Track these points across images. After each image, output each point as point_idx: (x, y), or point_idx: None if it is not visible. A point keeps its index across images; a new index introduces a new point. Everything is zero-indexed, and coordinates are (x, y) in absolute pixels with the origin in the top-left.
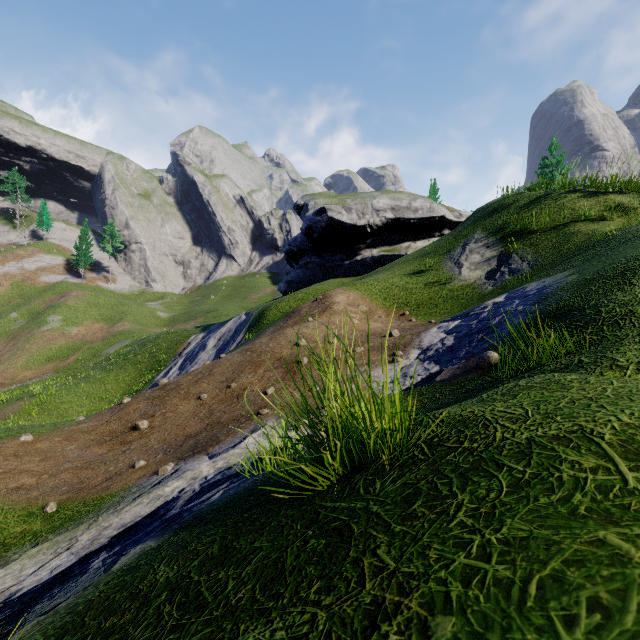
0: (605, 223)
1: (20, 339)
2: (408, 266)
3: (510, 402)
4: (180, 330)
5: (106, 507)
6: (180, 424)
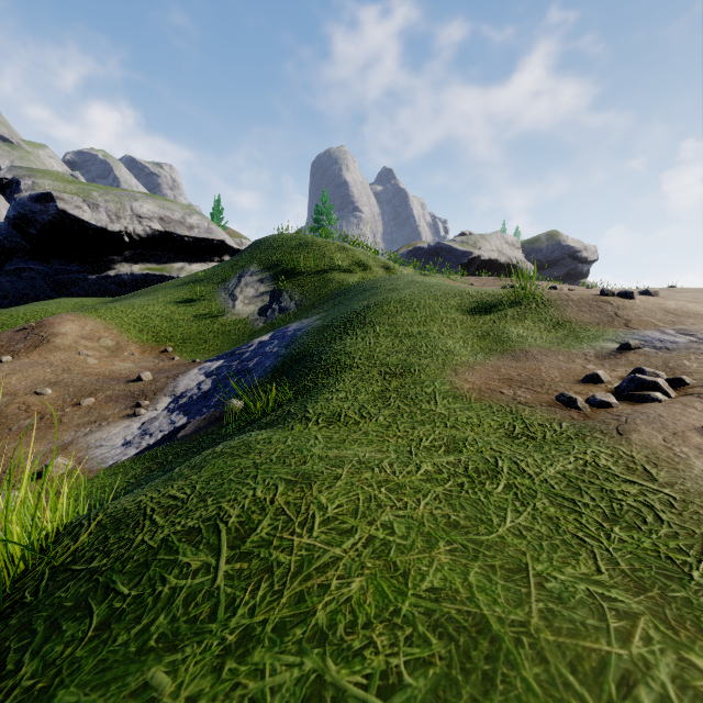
0: (352, 275)
1: None
2: (176, 292)
3: (191, 479)
4: None
5: None
6: None
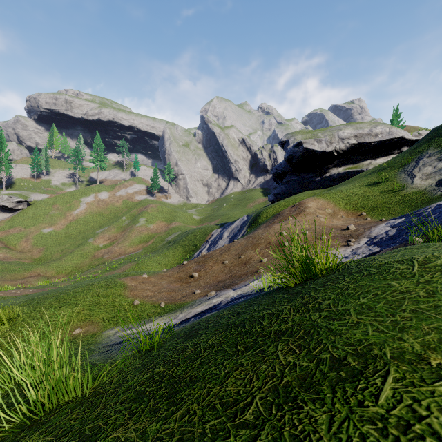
0: None
1: (127, 231)
2: (366, 179)
3: (393, 254)
4: (207, 226)
5: (186, 306)
6: (214, 276)
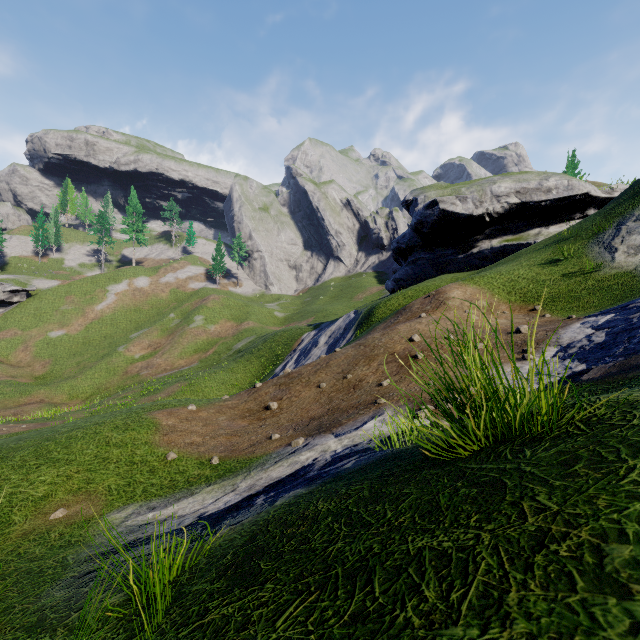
0: None
1: (176, 334)
2: (538, 255)
3: None
4: (294, 328)
5: (255, 466)
6: (304, 408)
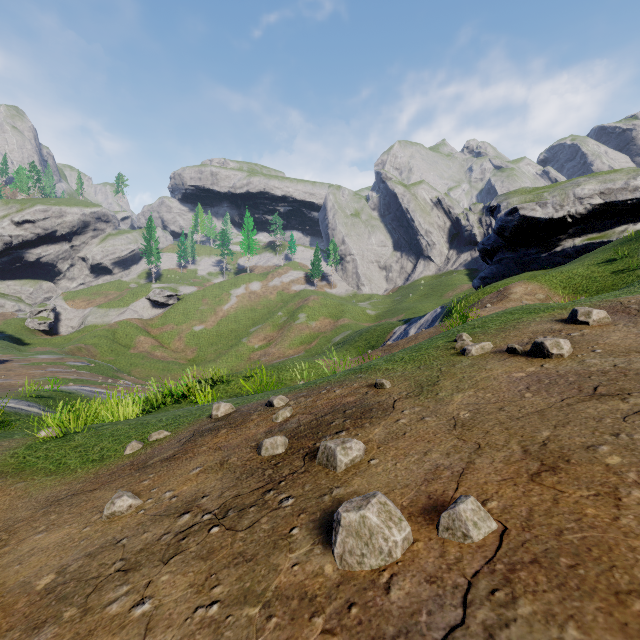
0: None
1: (285, 329)
2: (601, 255)
3: None
4: (386, 323)
5: None
6: None
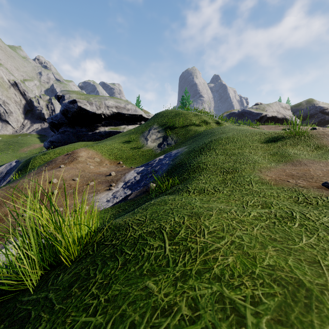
0: (200, 127)
1: None
2: (123, 138)
3: (143, 213)
4: None
5: None
6: None
